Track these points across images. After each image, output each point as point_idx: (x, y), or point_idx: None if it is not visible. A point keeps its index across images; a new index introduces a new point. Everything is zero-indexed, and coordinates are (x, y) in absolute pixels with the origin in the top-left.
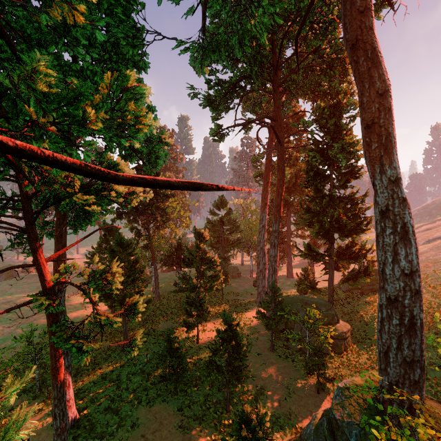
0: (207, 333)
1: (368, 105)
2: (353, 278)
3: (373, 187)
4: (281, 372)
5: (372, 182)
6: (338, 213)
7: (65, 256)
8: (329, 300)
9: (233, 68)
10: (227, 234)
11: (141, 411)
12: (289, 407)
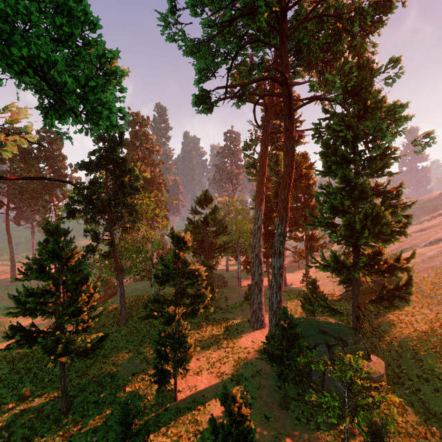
0: (189, 378)
1: None
2: (389, 298)
3: None
4: None
5: None
6: (378, 210)
7: None
8: (354, 327)
9: None
10: (213, 237)
11: None
12: None
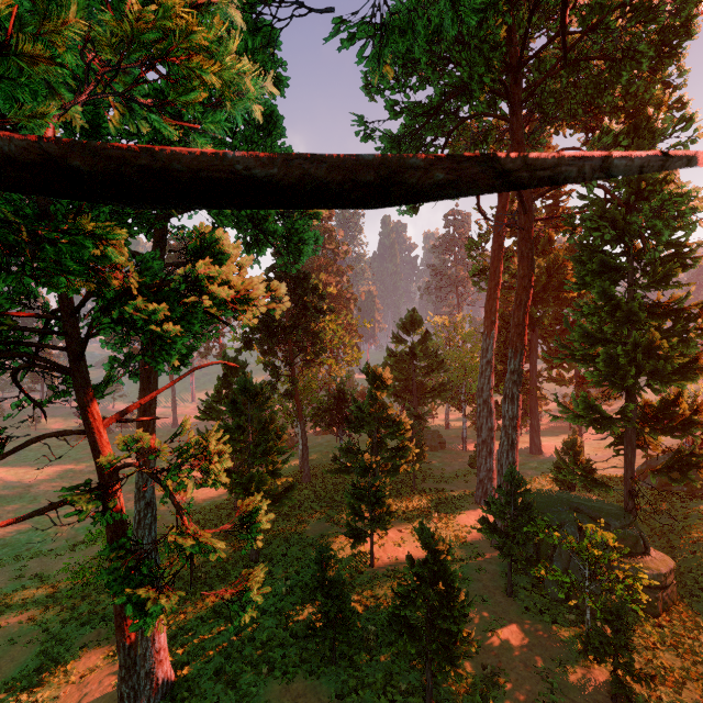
0: (389, 548)
1: None
2: (681, 468)
3: None
4: (531, 643)
5: None
6: (651, 338)
7: (154, 411)
8: (626, 507)
9: (436, 72)
10: (422, 375)
11: (273, 687)
12: None
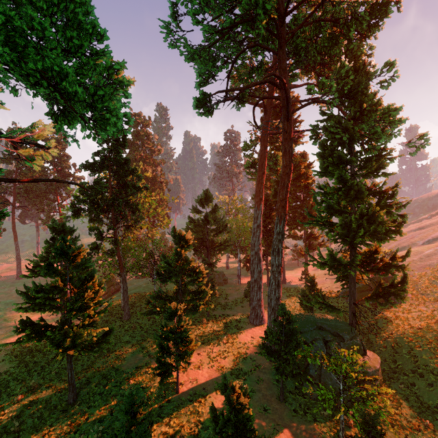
0: (191, 372)
1: None
2: (384, 295)
3: None
4: None
5: None
6: (373, 210)
7: None
8: (351, 323)
9: None
10: (213, 235)
11: None
12: None
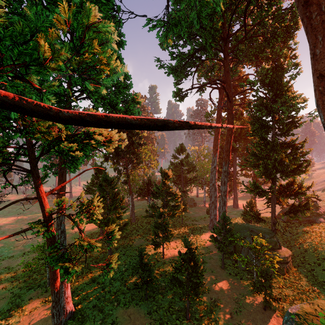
0: (171, 250)
1: (322, 56)
2: (294, 212)
3: None
4: (231, 288)
5: (324, 128)
6: (281, 157)
7: (65, 190)
8: (272, 229)
9: (191, 41)
10: (186, 173)
11: (119, 311)
12: (239, 320)
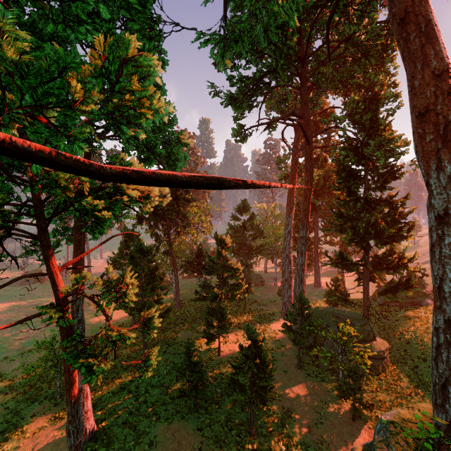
0: (229, 345)
1: (422, 90)
2: (392, 291)
3: (427, 187)
4: (310, 393)
5: (425, 182)
6: (375, 218)
7: (83, 263)
8: (364, 314)
9: (257, 62)
10: (250, 240)
11: (159, 427)
12: (320, 435)
